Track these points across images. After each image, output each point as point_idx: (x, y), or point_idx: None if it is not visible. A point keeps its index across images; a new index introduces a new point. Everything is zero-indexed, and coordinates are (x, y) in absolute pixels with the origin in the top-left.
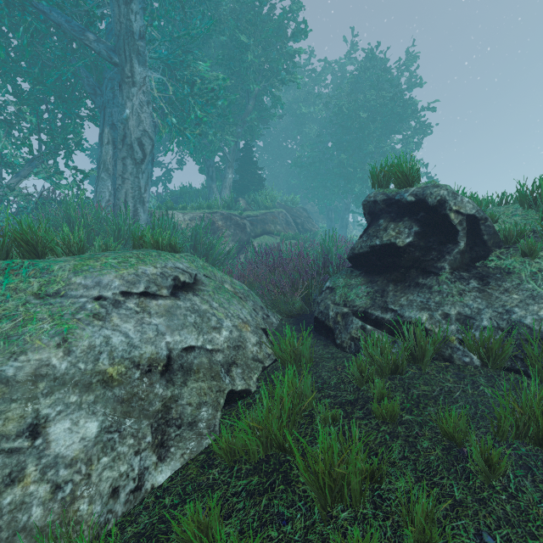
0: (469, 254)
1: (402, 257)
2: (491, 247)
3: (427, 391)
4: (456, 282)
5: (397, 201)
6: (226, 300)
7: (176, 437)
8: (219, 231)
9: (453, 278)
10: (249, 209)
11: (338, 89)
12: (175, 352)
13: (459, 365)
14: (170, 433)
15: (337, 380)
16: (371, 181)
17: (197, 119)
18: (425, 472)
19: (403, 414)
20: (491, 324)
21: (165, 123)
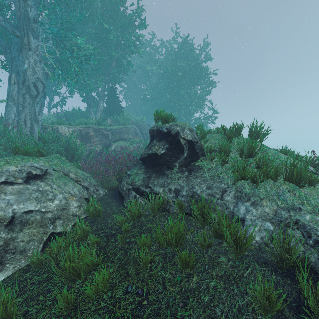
0: (190, 158)
1: (160, 160)
2: (200, 155)
3: (149, 227)
4: (179, 173)
5: (161, 131)
6: (64, 183)
7: (11, 258)
8: (91, 138)
9: (178, 171)
10: (113, 124)
11: (165, 58)
12: (18, 214)
13: (171, 213)
14: (7, 256)
15: (113, 224)
16: (184, 111)
17: (76, 71)
18: (124, 263)
19: (132, 238)
20: (186, 194)
21: (53, 73)
